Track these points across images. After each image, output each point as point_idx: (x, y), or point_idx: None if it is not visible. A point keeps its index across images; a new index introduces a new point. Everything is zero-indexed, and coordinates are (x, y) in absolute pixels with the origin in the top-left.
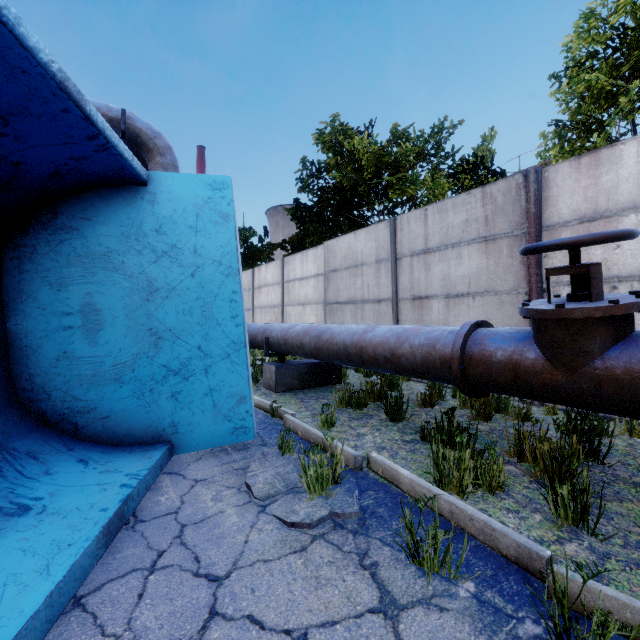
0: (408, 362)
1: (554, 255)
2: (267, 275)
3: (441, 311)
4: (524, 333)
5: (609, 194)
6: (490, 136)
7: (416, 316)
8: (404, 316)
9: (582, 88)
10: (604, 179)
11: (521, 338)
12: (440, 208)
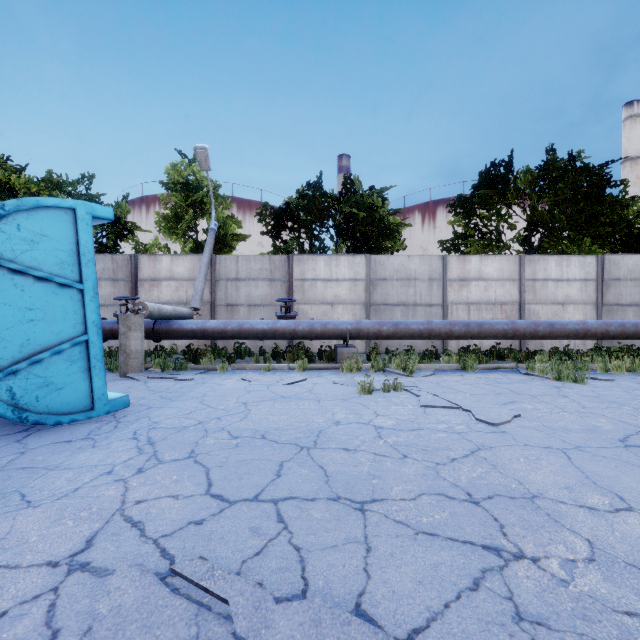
0: None
1: (142, 292)
2: None
3: None
4: (115, 321)
5: (159, 272)
6: (125, 206)
7: None
8: None
9: (173, 200)
10: (158, 266)
11: (114, 322)
12: None
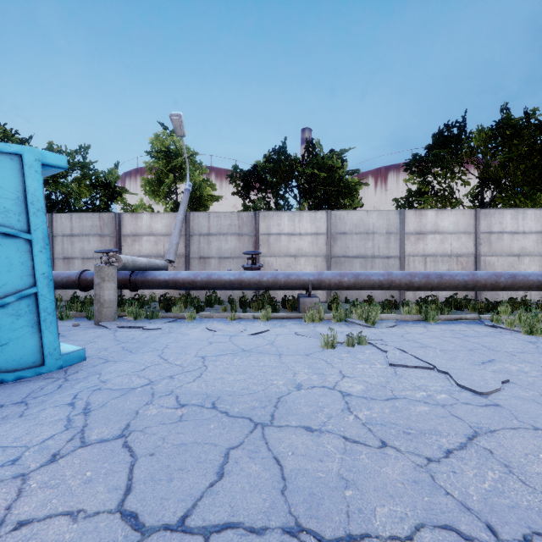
0: (60, 283)
1: (125, 246)
2: None
3: (80, 265)
4: None
5: (140, 229)
6: (115, 172)
7: (66, 267)
8: (58, 267)
9: (156, 166)
10: (139, 223)
11: None
12: (79, 216)
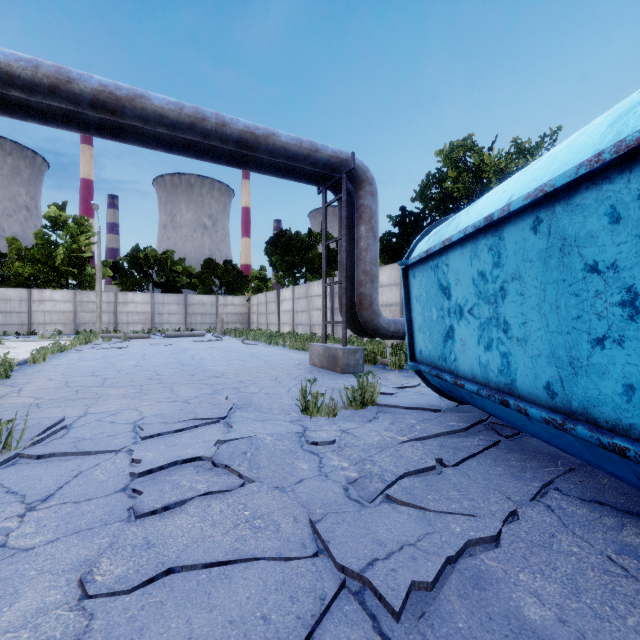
0: None
1: None
2: (381, 277)
3: None
4: None
5: None
6: None
7: None
8: None
9: None
10: None
11: None
12: None
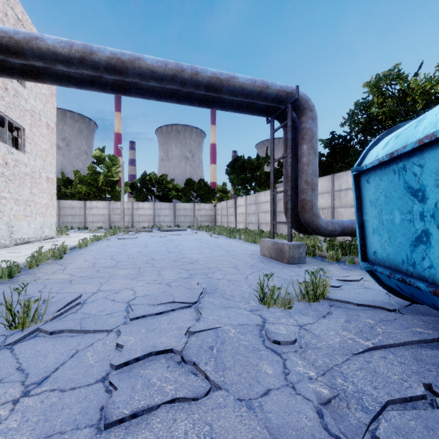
0: None
1: None
2: None
3: None
4: None
5: None
6: None
7: None
8: None
9: None
10: None
11: None
12: None
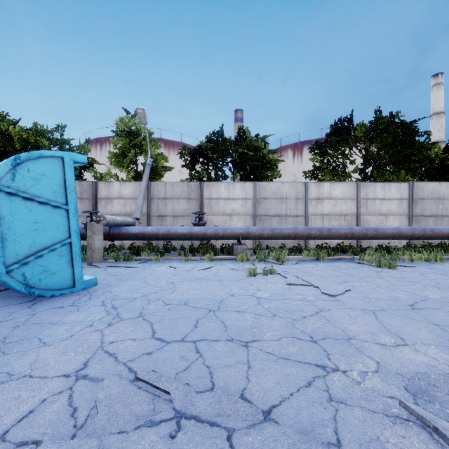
0: None
1: (100, 207)
2: None
3: None
4: (83, 227)
5: (112, 193)
6: (87, 147)
7: None
8: None
9: (121, 143)
10: (111, 189)
11: (82, 228)
12: None
